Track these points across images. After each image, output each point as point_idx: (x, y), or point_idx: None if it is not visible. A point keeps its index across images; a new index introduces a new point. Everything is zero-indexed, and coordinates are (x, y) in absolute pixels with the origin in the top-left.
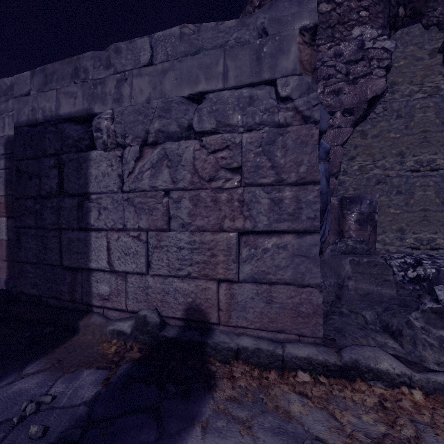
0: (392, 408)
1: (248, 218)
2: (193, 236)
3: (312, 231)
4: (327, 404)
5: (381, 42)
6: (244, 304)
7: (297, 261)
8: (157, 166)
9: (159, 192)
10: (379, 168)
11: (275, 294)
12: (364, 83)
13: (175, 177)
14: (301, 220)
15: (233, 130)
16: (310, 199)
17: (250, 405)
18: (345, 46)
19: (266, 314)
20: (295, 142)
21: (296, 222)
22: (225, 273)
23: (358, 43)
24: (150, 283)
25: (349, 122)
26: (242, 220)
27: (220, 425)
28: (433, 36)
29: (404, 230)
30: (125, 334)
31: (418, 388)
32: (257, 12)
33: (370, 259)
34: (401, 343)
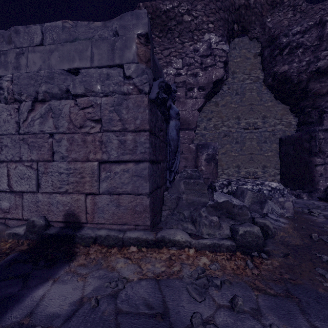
0: (175, 259)
1: (106, 153)
2: (70, 165)
3: (144, 160)
4: (140, 261)
5: (221, 45)
6: (103, 208)
7: (136, 180)
8: (44, 117)
9: (46, 135)
10: (226, 126)
11: (122, 201)
12: (211, 71)
13: (57, 124)
14: (137, 154)
15: (97, 95)
16: (143, 141)
17: (92, 267)
18: (200, 45)
19: (117, 214)
20: (134, 105)
21: (135, 155)
22: (91, 189)
23: (208, 44)
24: (40, 198)
25: (202, 95)
26: (102, 154)
27: (67, 278)
28: (256, 45)
29: (239, 166)
30: (19, 235)
31: (194, 248)
32: (114, 19)
33: (195, 181)
34: (196, 226)
